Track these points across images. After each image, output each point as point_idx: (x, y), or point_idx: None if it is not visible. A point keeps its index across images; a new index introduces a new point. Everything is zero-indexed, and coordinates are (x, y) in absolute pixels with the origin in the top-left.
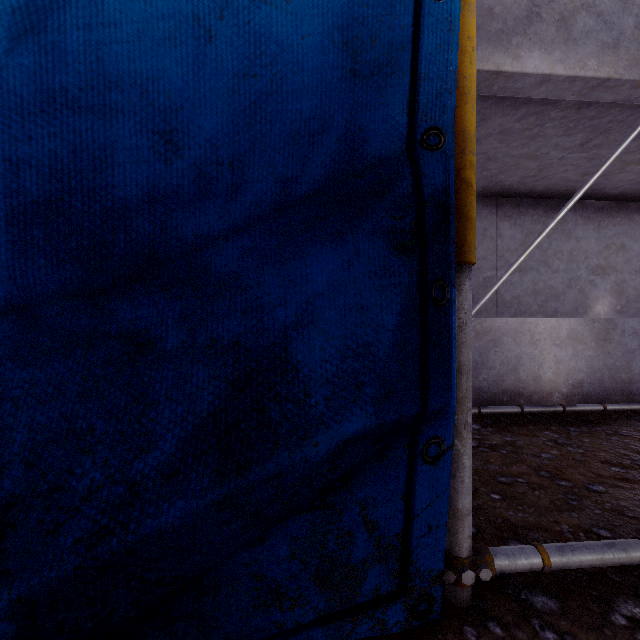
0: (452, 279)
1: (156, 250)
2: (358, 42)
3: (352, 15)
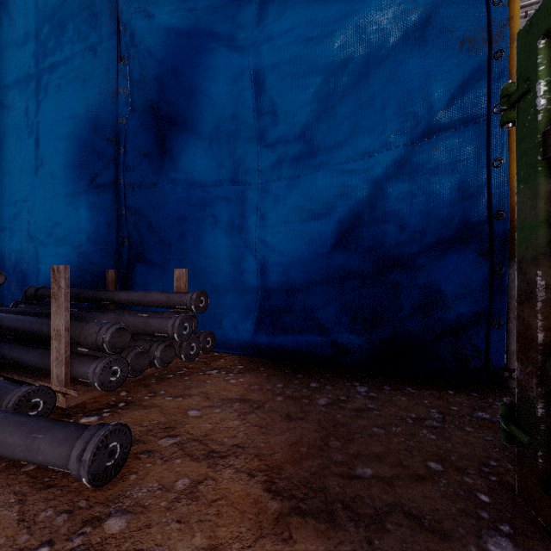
0: (505, 264)
1: (396, 258)
2: (465, 188)
3: (463, 180)
